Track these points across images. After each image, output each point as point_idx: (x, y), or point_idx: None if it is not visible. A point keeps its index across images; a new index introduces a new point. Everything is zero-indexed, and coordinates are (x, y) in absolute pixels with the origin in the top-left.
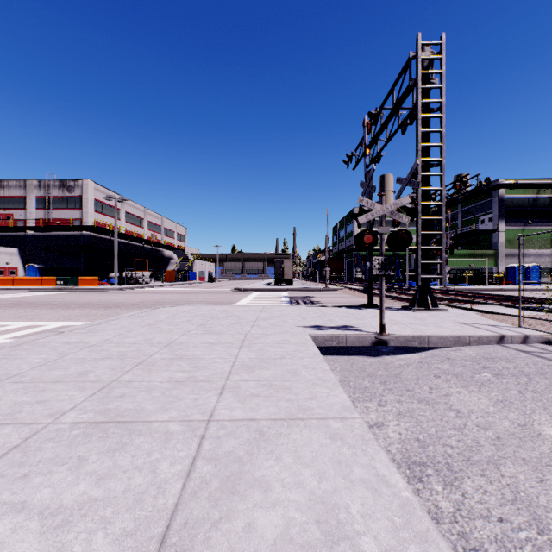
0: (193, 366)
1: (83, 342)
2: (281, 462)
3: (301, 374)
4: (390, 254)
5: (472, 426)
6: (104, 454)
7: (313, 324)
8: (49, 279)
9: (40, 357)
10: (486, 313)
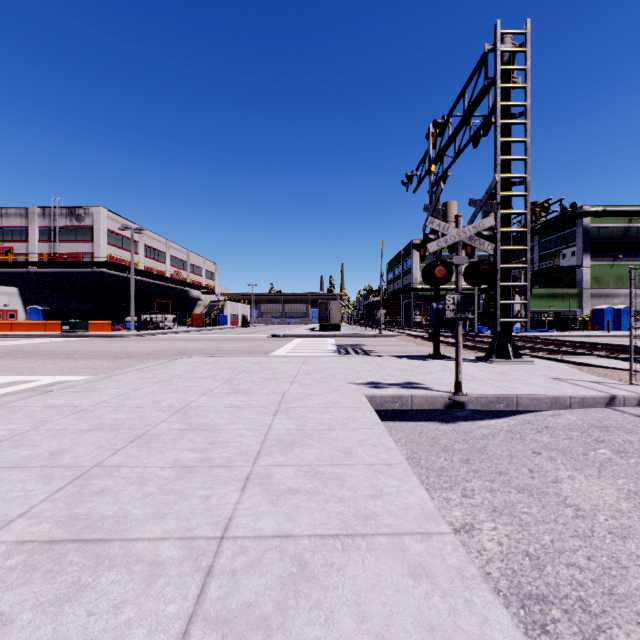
0: (210, 441)
1: (71, 406)
2: (334, 629)
3: (357, 455)
4: None
5: (602, 533)
6: (44, 610)
7: (368, 380)
8: (54, 323)
9: (7, 427)
10: (581, 366)
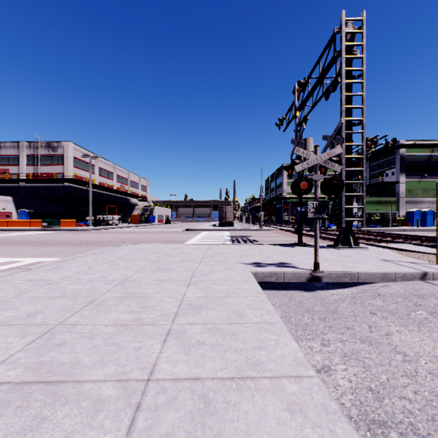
0: (141, 305)
1: (44, 279)
2: None
3: (247, 316)
4: None
5: (424, 373)
6: None
7: (253, 261)
8: (37, 221)
9: None
10: (401, 251)
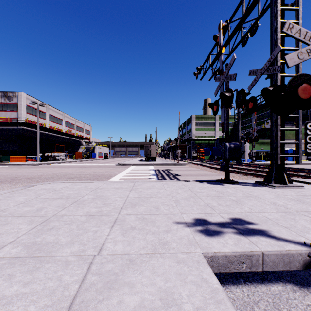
0: None
1: None
2: None
3: None
4: (213, 143)
5: None
6: None
7: (194, 217)
8: None
9: None
10: None
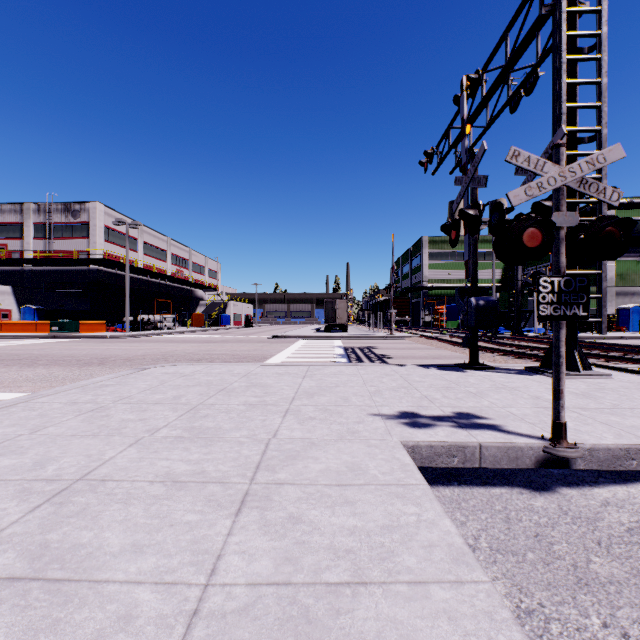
0: None
1: None
2: None
3: None
4: None
5: None
6: None
7: (399, 409)
8: (45, 323)
9: None
10: None
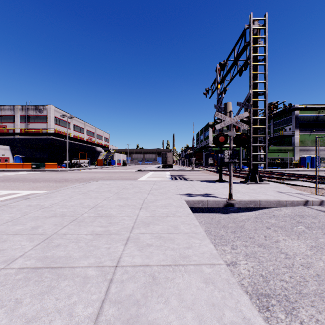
0: (109, 222)
1: (39, 205)
2: (169, 305)
3: (180, 228)
4: None
5: (298, 265)
6: (36, 297)
7: (186, 193)
8: (27, 164)
9: (9, 216)
10: (292, 185)
